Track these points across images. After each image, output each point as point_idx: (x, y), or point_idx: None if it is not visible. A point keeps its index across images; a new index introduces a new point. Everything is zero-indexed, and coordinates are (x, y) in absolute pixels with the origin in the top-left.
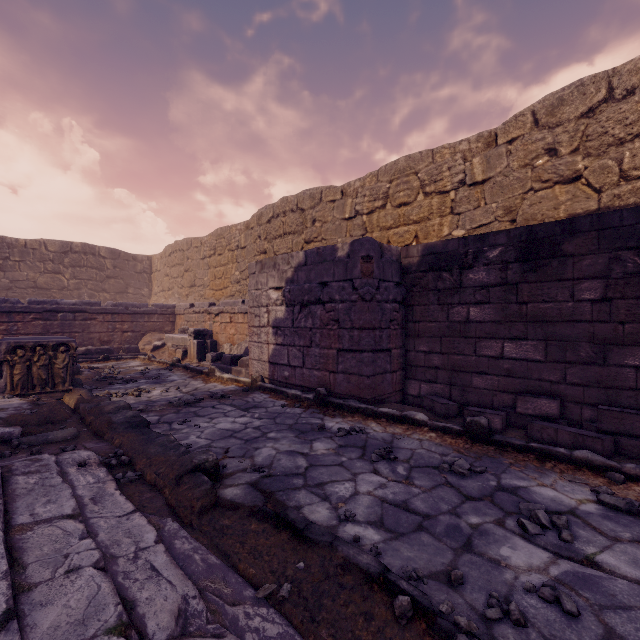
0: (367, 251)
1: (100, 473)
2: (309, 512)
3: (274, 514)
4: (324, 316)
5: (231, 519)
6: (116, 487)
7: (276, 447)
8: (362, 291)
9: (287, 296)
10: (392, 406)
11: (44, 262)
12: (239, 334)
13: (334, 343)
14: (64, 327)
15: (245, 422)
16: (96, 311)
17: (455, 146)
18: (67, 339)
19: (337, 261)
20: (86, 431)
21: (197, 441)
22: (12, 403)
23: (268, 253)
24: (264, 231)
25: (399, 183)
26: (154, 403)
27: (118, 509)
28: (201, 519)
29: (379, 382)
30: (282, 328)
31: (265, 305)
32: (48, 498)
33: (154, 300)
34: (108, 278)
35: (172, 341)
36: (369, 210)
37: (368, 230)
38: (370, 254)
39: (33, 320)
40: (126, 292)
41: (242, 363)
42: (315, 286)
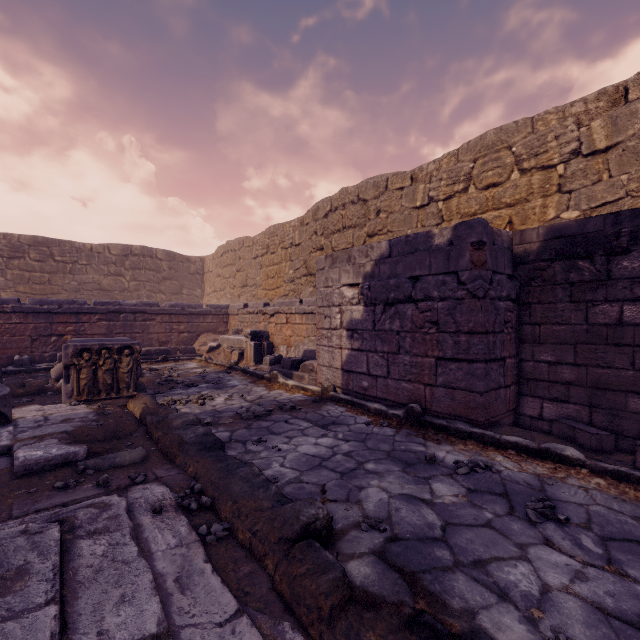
0: (479, 235)
1: (180, 527)
2: (492, 626)
3: (449, 635)
4: (417, 317)
5: (376, 631)
6: (205, 556)
7: (384, 487)
8: (472, 286)
9: (366, 294)
10: (514, 432)
11: (107, 265)
12: (296, 336)
13: (431, 350)
14: (126, 328)
15: (330, 445)
16: (155, 312)
17: (564, 109)
18: (131, 342)
19: (434, 250)
20: (154, 451)
21: (282, 472)
22: (78, 412)
23: (325, 249)
24: (321, 226)
25: (486, 161)
26: (220, 414)
27: (215, 606)
28: (334, 630)
29: (492, 400)
30: (359, 331)
31: (337, 304)
32: (121, 591)
33: (206, 301)
34: (164, 280)
35: (227, 342)
36: (447, 195)
37: (445, 218)
38: (483, 239)
39: (98, 321)
40: (180, 293)
41: (304, 368)
42: (404, 281)
